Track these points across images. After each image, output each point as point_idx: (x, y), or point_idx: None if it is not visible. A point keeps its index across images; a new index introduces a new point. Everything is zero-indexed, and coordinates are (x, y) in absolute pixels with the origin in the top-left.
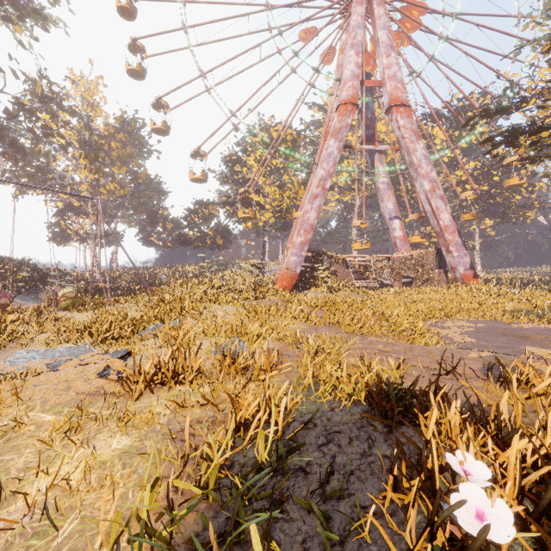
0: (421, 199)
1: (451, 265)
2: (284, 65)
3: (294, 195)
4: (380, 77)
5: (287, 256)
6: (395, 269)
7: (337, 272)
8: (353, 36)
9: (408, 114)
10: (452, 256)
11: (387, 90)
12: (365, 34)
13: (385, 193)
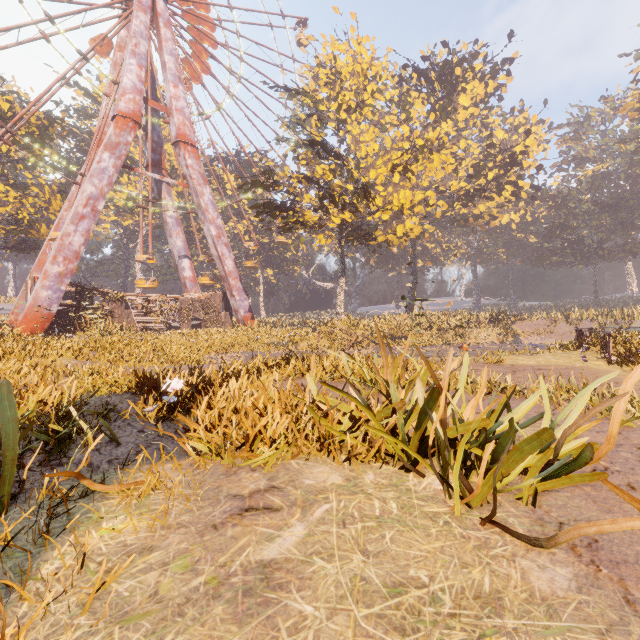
0: (209, 243)
1: (235, 308)
2: (28, 22)
3: (43, 203)
4: (168, 105)
5: (36, 290)
6: (184, 311)
7: (113, 313)
8: (135, 43)
9: (196, 155)
10: (235, 299)
11: (175, 122)
12: (150, 45)
13: (174, 228)
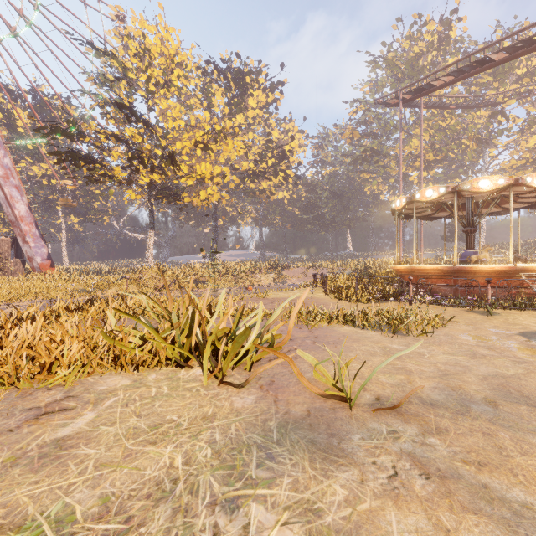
0: None
1: (29, 255)
2: None
3: None
4: None
5: None
6: None
7: None
8: None
9: None
10: (29, 246)
11: None
12: None
13: None
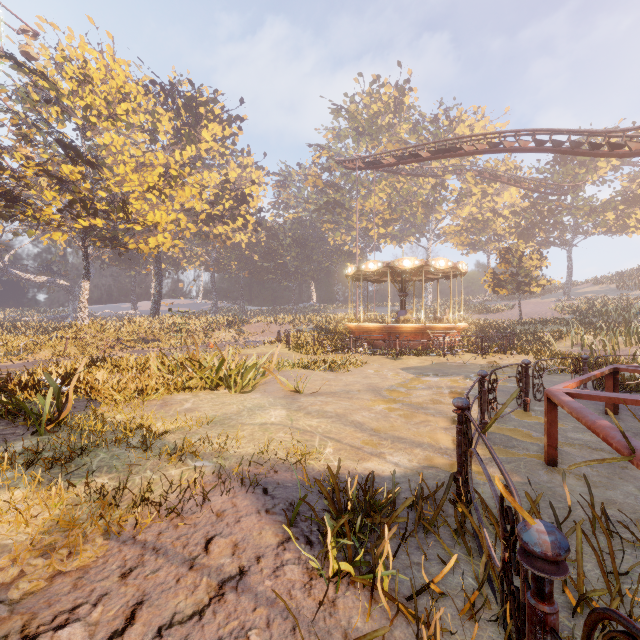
0: None
1: None
2: None
3: None
4: None
5: None
6: None
7: None
8: None
9: None
10: None
11: None
12: None
13: None
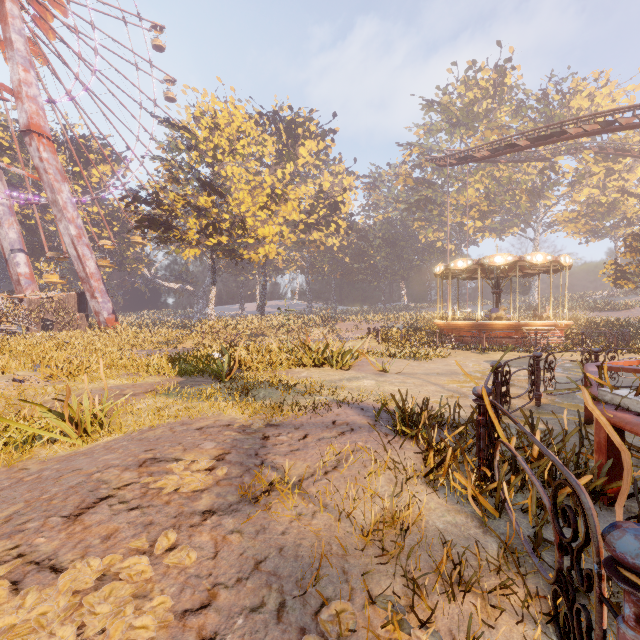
0: (65, 241)
1: (96, 310)
2: None
3: None
4: (14, 87)
5: None
6: (33, 312)
7: None
8: None
9: (53, 149)
10: (98, 301)
11: (26, 110)
12: None
13: (6, 217)
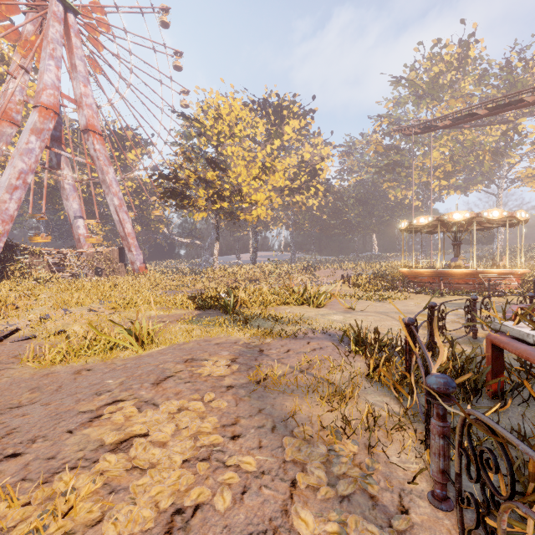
0: (111, 210)
1: (132, 260)
2: None
3: None
4: (77, 98)
5: None
6: (90, 263)
7: (32, 264)
8: (53, 48)
9: (103, 142)
10: (133, 254)
11: (85, 115)
12: None
13: (71, 193)
